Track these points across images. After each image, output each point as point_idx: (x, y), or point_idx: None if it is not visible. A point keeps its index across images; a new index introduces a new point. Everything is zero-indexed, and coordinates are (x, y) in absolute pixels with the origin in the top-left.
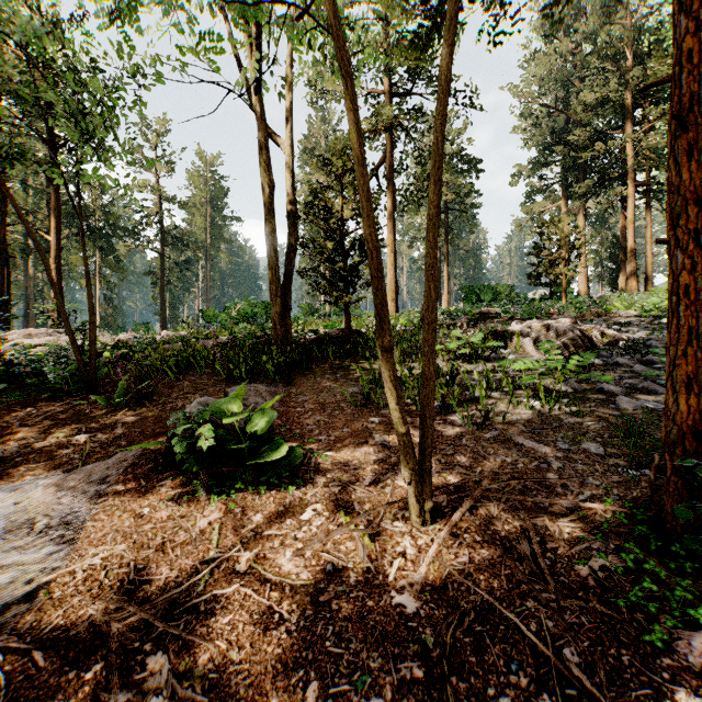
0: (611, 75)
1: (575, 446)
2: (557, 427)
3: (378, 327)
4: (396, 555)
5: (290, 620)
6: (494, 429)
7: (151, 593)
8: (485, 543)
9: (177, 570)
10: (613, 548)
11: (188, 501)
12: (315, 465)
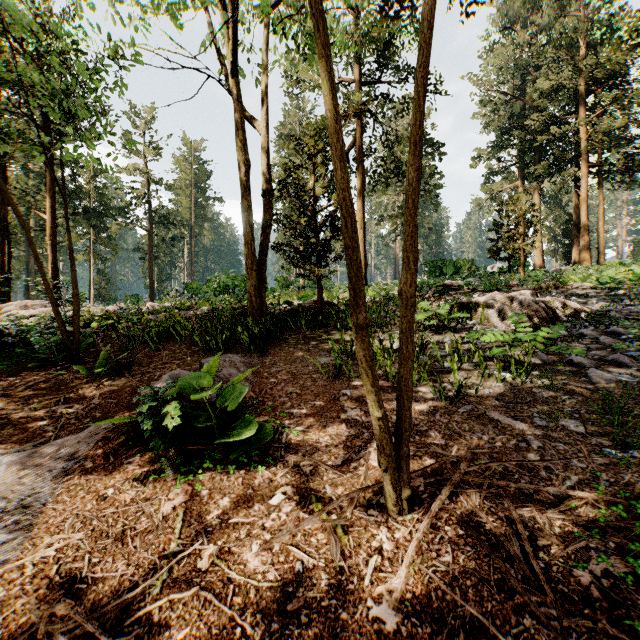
0: (565, 63)
1: (553, 423)
2: (532, 401)
3: (353, 302)
4: (372, 551)
5: (253, 635)
6: (467, 403)
7: (103, 595)
8: (469, 538)
9: (133, 566)
10: (613, 548)
11: (154, 481)
12: (286, 441)
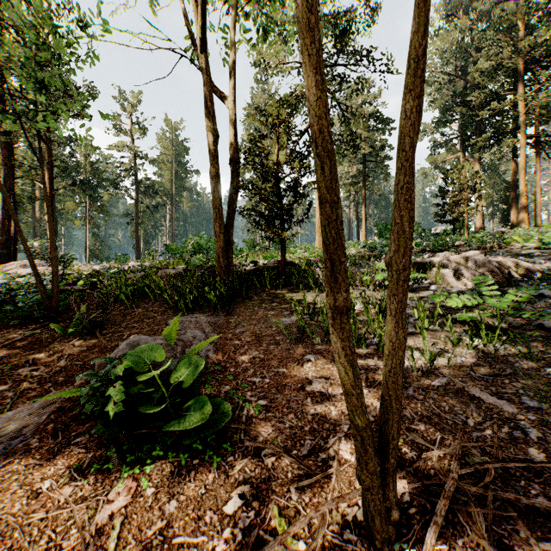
0: (505, 45)
1: (545, 404)
2: (512, 374)
3: (329, 278)
4: None
5: None
6: (440, 374)
7: None
8: None
9: None
10: None
11: (96, 472)
12: (246, 420)
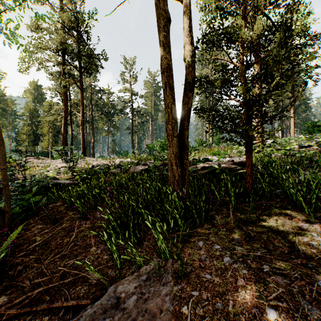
0: None
1: None
2: None
3: None
4: None
5: None
6: None
7: None
8: None
9: None
10: None
11: None
12: None
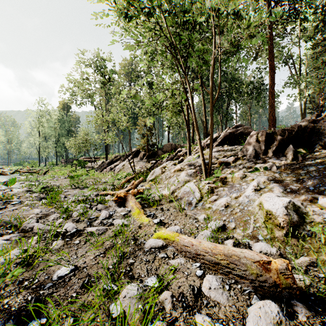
0: None
1: None
2: None
3: None
4: None
5: None
6: None
7: None
8: None
9: None
10: None
11: None
12: None
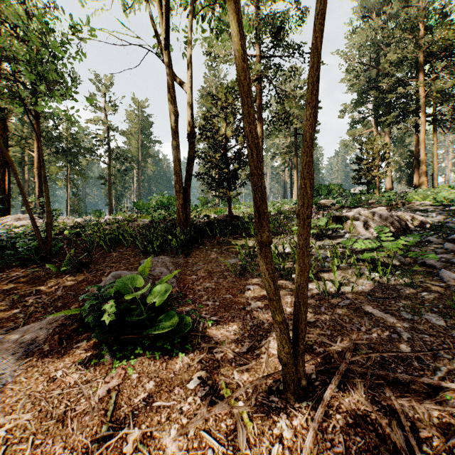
0: (409, 41)
1: (417, 316)
2: (397, 297)
3: (257, 223)
4: (273, 439)
5: None
6: (345, 298)
7: None
8: (358, 427)
9: (69, 449)
10: None
11: (95, 365)
12: (202, 330)
